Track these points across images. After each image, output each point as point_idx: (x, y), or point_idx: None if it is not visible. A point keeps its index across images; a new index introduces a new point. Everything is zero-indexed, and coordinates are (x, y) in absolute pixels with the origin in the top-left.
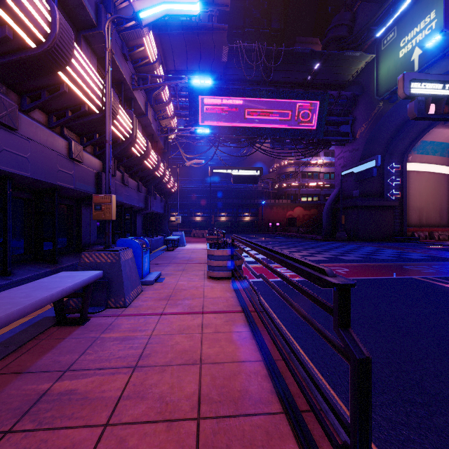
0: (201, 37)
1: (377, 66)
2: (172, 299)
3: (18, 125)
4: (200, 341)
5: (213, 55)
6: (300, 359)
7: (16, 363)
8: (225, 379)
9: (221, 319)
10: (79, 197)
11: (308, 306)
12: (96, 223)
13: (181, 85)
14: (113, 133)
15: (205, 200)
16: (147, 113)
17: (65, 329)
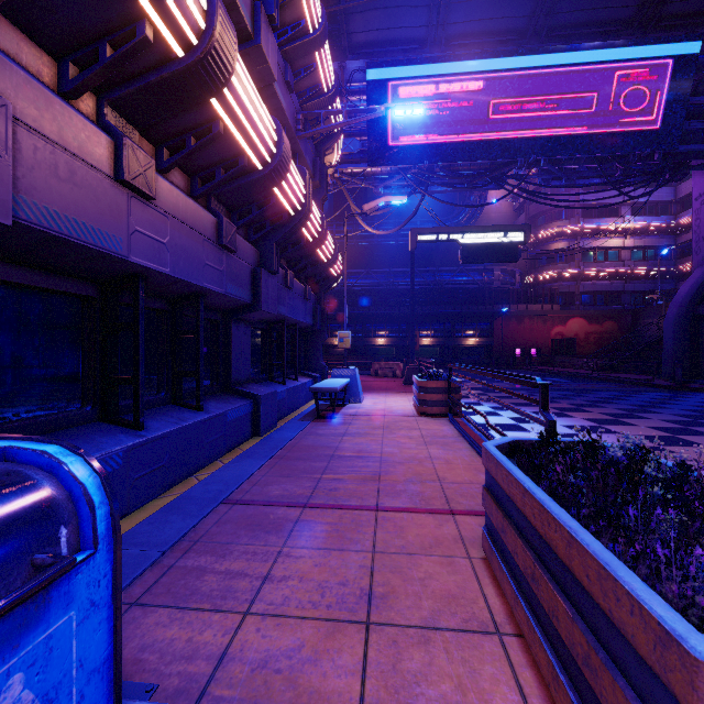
0: None
1: None
2: None
3: None
4: None
5: None
6: None
7: None
8: None
9: None
10: None
11: None
12: None
13: (351, 67)
14: None
15: (393, 309)
16: (258, 34)
17: None
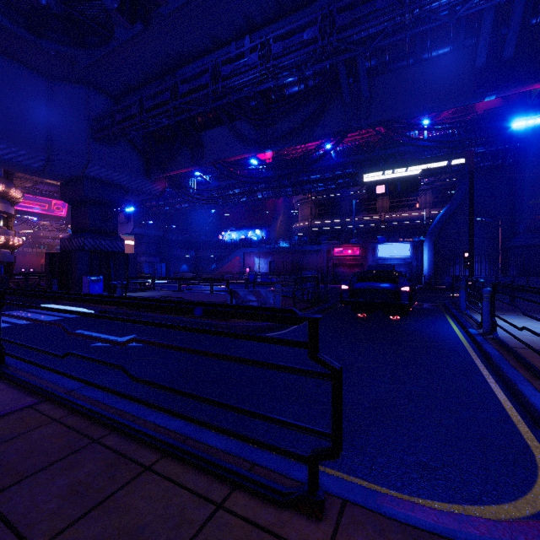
0: None
1: None
2: None
3: None
4: None
5: None
6: None
7: None
8: None
9: None
10: None
11: None
12: None
13: None
14: None
15: None
16: None
17: None
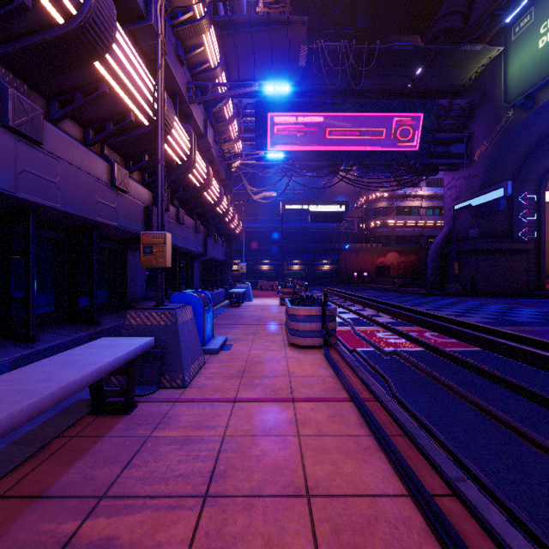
0: (273, 35)
1: (504, 62)
2: (247, 376)
3: (43, 137)
4: (299, 450)
5: (288, 59)
6: (545, 542)
7: (32, 477)
8: (356, 533)
9: (322, 412)
10: (124, 238)
11: (441, 393)
12: (145, 272)
13: (246, 102)
14: (166, 154)
15: (273, 245)
16: (207, 133)
17: (104, 420)
